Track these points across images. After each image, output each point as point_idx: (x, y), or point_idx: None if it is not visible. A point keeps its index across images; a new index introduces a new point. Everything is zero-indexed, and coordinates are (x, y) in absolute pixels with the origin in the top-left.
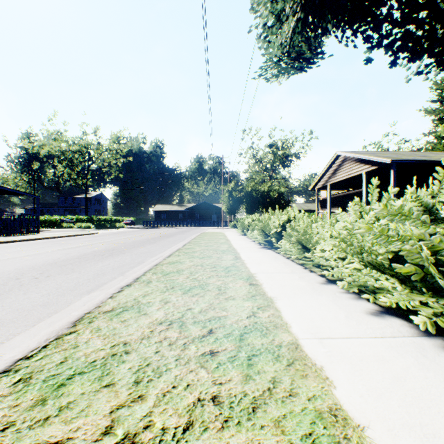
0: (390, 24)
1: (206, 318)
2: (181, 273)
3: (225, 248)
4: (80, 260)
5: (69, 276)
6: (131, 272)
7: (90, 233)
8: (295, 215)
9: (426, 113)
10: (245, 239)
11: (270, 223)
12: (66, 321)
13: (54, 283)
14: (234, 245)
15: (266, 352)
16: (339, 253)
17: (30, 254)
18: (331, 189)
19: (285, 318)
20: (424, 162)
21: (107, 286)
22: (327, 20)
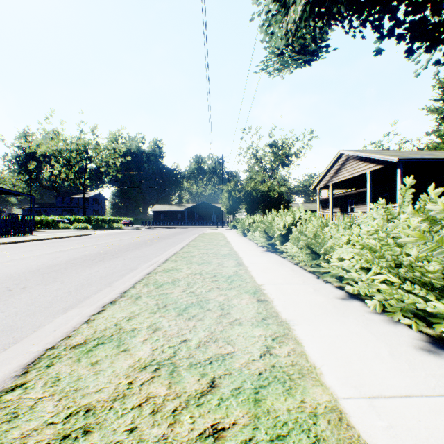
0: (408, 7)
1: (206, 357)
2: (176, 285)
3: (226, 251)
4: (66, 266)
5: (48, 287)
6: (120, 282)
7: (85, 234)
8: (301, 216)
9: (429, 112)
10: (247, 241)
11: (273, 225)
12: (17, 364)
13: (28, 297)
14: (235, 248)
15: (296, 429)
16: (362, 262)
17: (14, 259)
18: (333, 188)
19: (311, 356)
20: (432, 161)
21: (90, 301)
22: (339, 1)
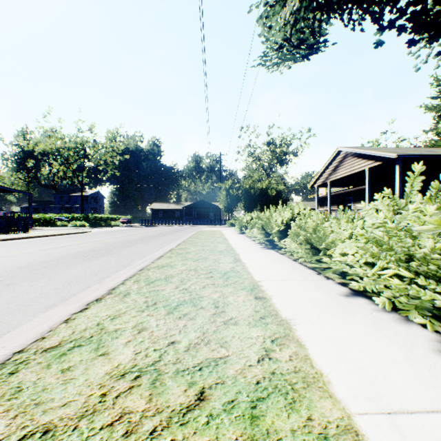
0: None
1: (195, 362)
2: (169, 281)
3: (223, 248)
4: (57, 263)
5: (33, 284)
6: (111, 279)
7: (82, 231)
8: (299, 212)
9: (426, 109)
10: (244, 238)
11: (271, 221)
12: None
13: (10, 294)
14: (232, 244)
15: None
16: (367, 257)
17: (5, 256)
18: (331, 186)
19: (316, 361)
20: (431, 157)
21: (75, 298)
22: None
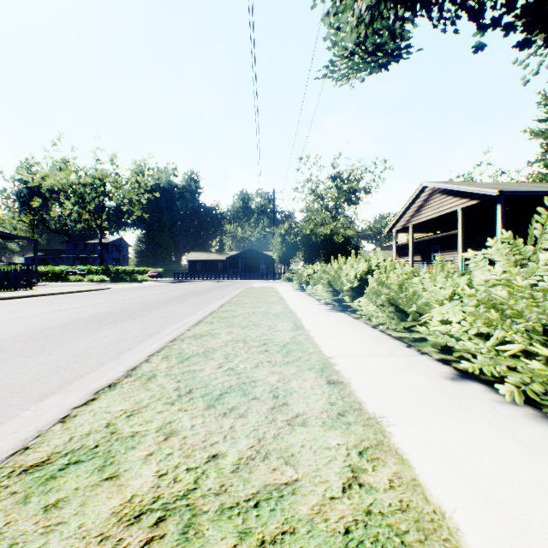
0: None
1: (249, 492)
2: (210, 357)
3: (279, 310)
4: (63, 330)
5: (28, 360)
6: (132, 353)
7: (100, 288)
8: (378, 263)
9: (532, 135)
10: (305, 297)
11: (341, 275)
12: None
13: None
14: (290, 305)
15: None
16: (479, 326)
17: None
18: (414, 231)
19: (430, 489)
20: (542, 194)
21: (82, 382)
22: None
